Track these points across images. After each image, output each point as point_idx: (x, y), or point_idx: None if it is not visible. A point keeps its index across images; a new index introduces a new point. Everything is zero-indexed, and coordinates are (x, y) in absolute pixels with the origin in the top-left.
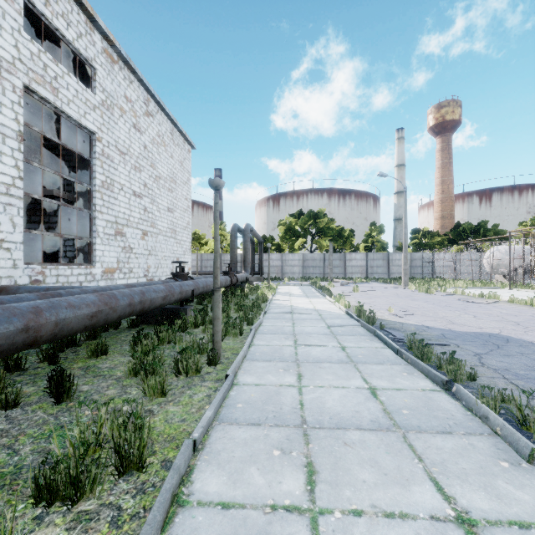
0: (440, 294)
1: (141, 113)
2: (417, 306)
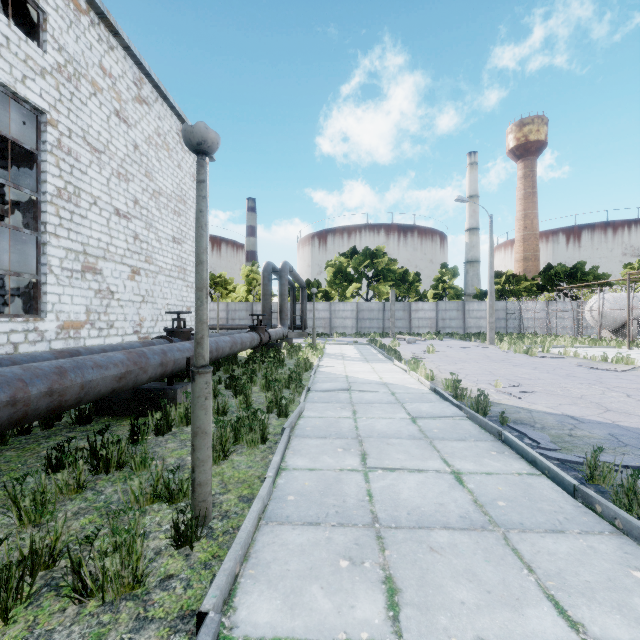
0: (546, 356)
1: (129, 96)
2: (528, 376)
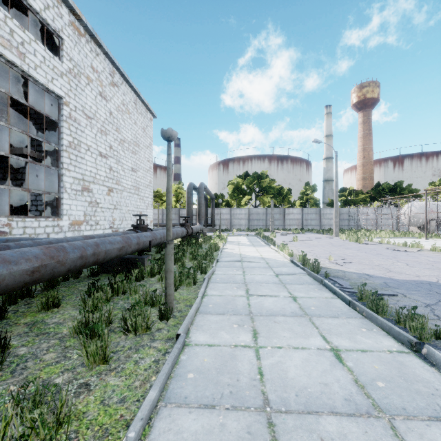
0: (369, 243)
1: (107, 83)
2: (352, 254)
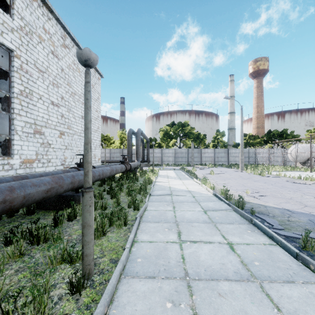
0: (270, 176)
1: (59, 44)
2: (262, 187)
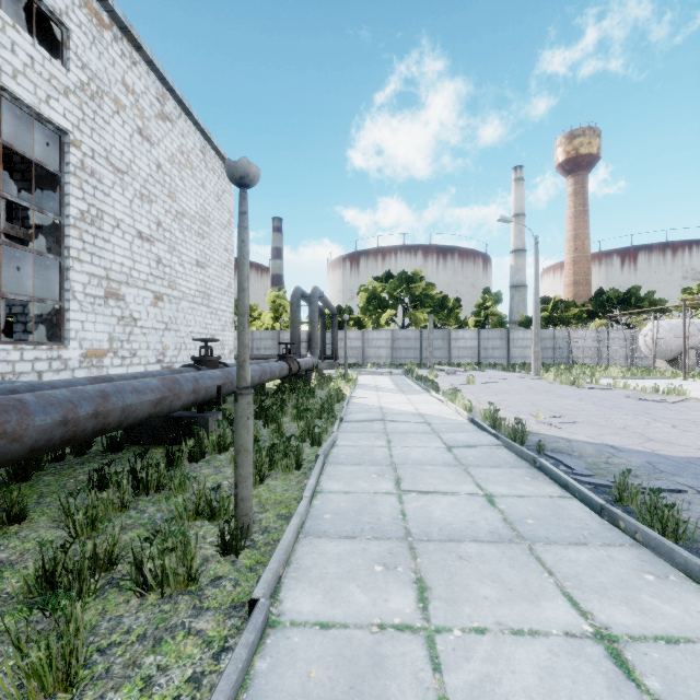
0: (594, 388)
1: (152, 113)
2: (572, 407)
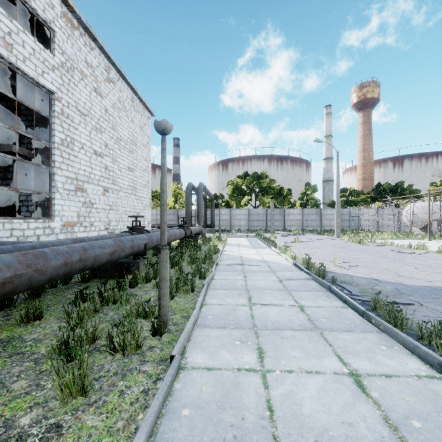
0: (372, 245)
1: (102, 79)
2: (357, 257)
